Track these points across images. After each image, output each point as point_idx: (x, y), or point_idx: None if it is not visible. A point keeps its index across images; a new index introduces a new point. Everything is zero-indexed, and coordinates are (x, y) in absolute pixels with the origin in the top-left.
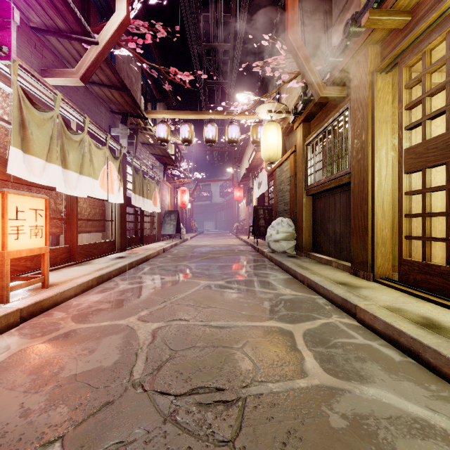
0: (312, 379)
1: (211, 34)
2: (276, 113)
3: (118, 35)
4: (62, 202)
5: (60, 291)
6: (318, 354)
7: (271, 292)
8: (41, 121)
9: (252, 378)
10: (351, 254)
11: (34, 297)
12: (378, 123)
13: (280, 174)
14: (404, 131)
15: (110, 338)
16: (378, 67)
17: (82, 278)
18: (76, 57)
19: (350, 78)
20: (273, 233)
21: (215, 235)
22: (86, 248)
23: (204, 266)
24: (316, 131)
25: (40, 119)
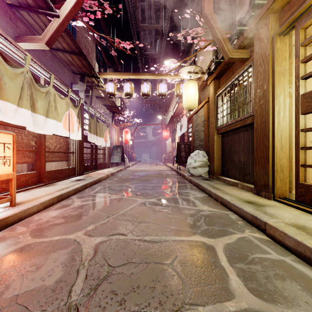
0: (239, 301)
1: (146, 17)
2: (194, 74)
3: (75, 11)
4: (33, 139)
5: (24, 209)
6: (240, 270)
7: (192, 208)
8: (13, 75)
9: (182, 300)
10: (255, 178)
11: (1, 214)
12: (277, 75)
13: (197, 118)
14: (300, 80)
15: (58, 253)
16: (278, 30)
17: (45, 197)
18: (43, 28)
19: (252, 43)
20: (192, 161)
21: (149, 163)
22: (52, 173)
23: (141, 186)
24: (224, 85)
25: (12, 73)
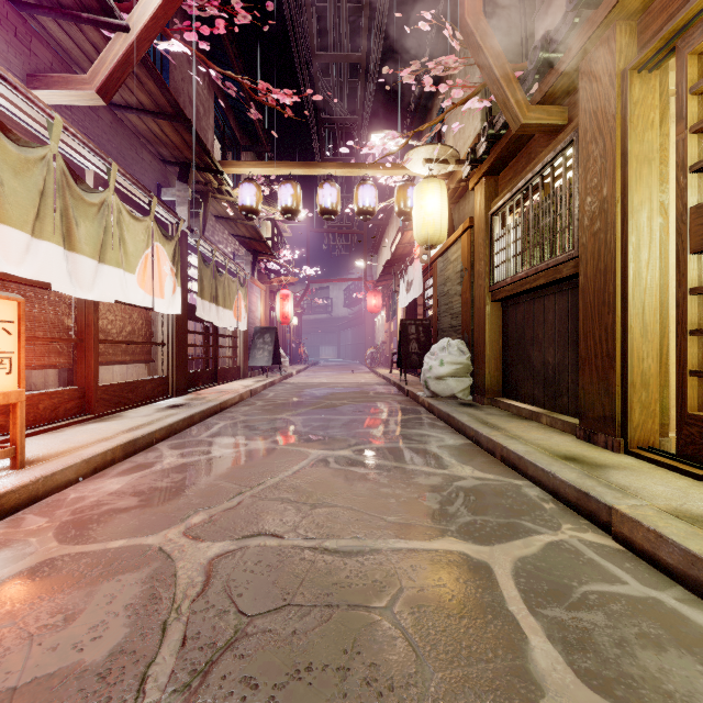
0: None
1: (329, 36)
2: (439, 163)
3: (165, 16)
4: (69, 311)
5: (45, 474)
6: (554, 625)
7: (436, 472)
8: (21, 164)
9: (417, 702)
10: (580, 402)
11: None
12: (635, 163)
13: (445, 266)
14: (690, 173)
15: (119, 581)
16: (636, 58)
17: (95, 447)
18: (93, 58)
19: (575, 90)
20: (435, 364)
21: (337, 367)
22: (113, 391)
23: (318, 421)
24: (509, 188)
25: (19, 160)
